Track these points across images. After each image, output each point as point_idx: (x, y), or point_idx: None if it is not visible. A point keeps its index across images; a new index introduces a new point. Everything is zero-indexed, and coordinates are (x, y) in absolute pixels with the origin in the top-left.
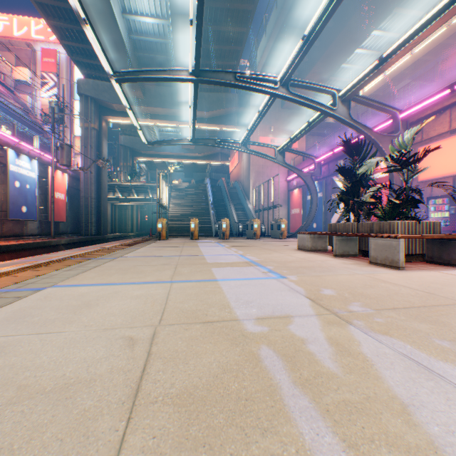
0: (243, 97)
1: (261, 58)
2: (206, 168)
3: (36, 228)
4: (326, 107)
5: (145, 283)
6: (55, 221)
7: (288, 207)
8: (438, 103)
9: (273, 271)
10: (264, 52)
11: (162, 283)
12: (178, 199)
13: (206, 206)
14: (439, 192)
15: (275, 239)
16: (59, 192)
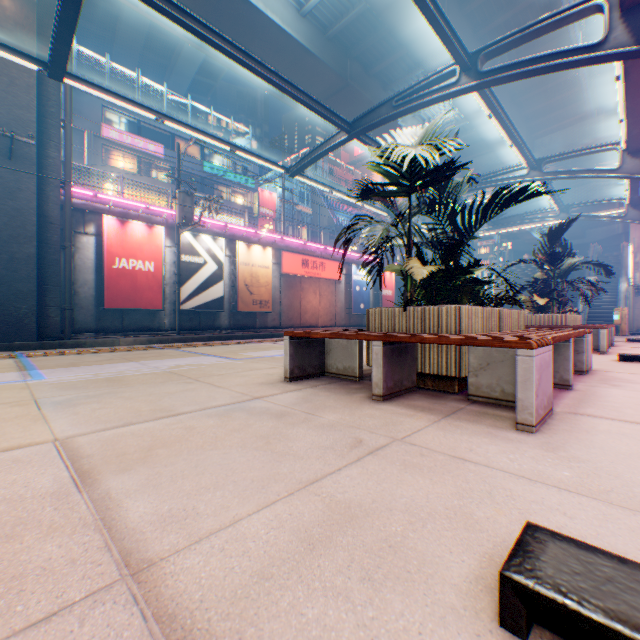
0: (614, 115)
1: None
2: None
3: None
4: (601, 171)
5: None
6: None
7: None
8: None
9: None
10: None
11: None
12: (505, 284)
13: None
14: None
15: None
16: (386, 289)
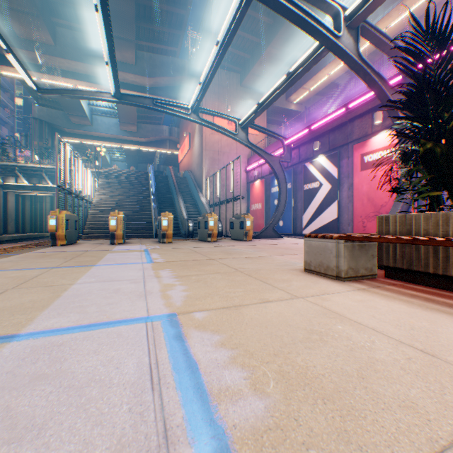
0: (195, 66)
1: (217, 14)
2: (153, 159)
3: None
4: (327, 31)
5: None
6: None
7: (247, 202)
8: None
9: None
10: (221, 4)
11: None
12: (108, 188)
13: (147, 199)
14: None
15: (237, 241)
16: None
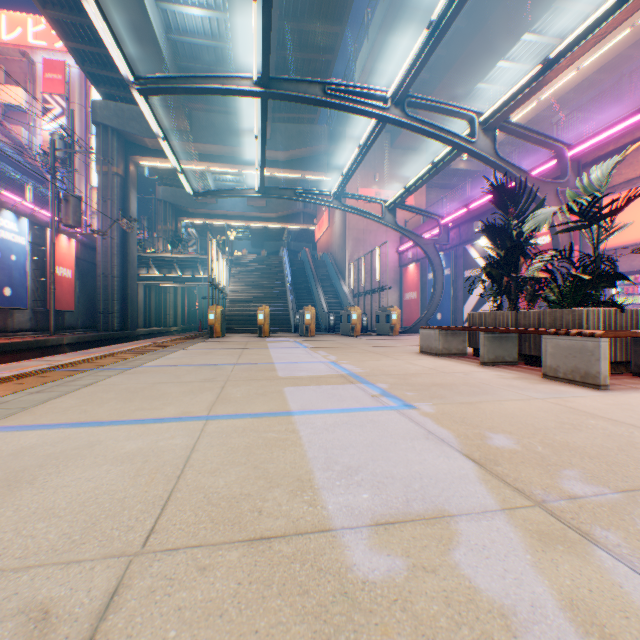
0: (335, 132)
1: (361, 74)
2: (282, 235)
3: (28, 320)
4: (461, 139)
5: (157, 422)
6: (58, 310)
7: (400, 290)
8: (628, 133)
9: (390, 394)
10: (366, 64)
11: (189, 422)
12: (241, 277)
13: (283, 289)
14: (628, 266)
15: (382, 336)
16: (63, 266)
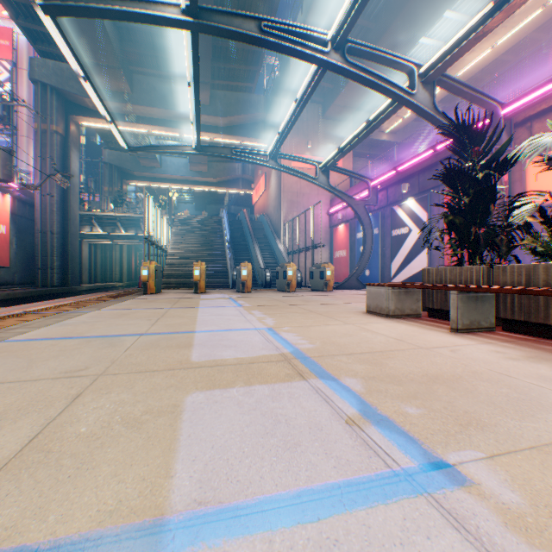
0: (271, 101)
1: None
2: (223, 199)
3: None
4: (401, 90)
5: None
6: None
7: (330, 249)
8: None
9: (379, 414)
10: None
11: None
12: (182, 236)
13: (221, 247)
14: None
15: (317, 291)
16: None
